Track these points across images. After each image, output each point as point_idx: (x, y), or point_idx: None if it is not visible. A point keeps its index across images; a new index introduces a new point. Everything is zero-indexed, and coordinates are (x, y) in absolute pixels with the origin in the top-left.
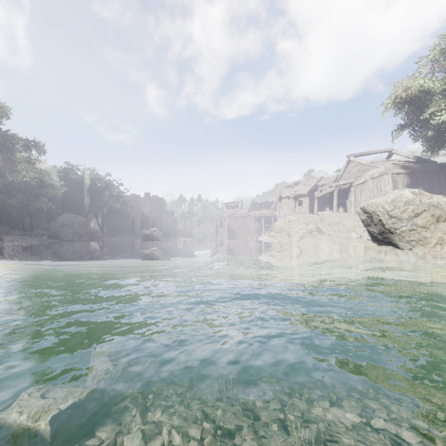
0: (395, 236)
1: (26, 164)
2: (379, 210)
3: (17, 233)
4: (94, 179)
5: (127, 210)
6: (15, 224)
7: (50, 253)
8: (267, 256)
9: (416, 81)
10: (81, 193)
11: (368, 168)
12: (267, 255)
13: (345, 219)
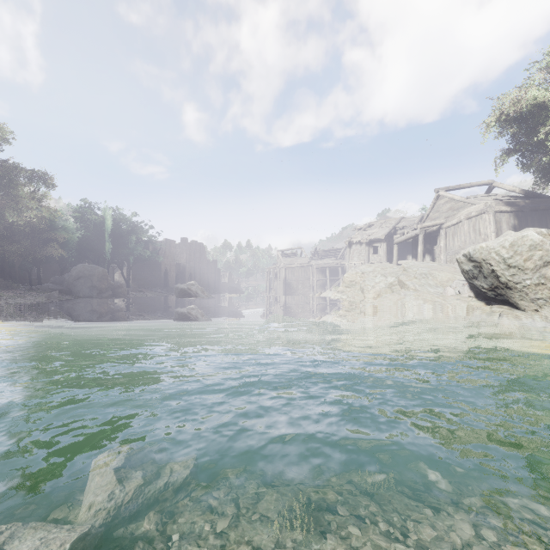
0: (514, 293)
1: (31, 201)
2: (492, 257)
3: (21, 288)
4: (117, 220)
5: (158, 258)
6: (20, 277)
7: (58, 313)
8: (334, 316)
9: (528, 91)
10: (102, 238)
11: (463, 205)
12: (335, 316)
13: (435, 269)
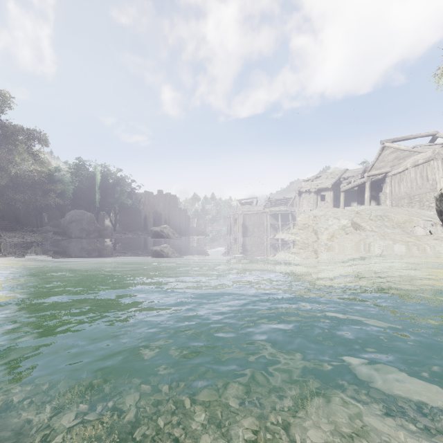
0: None
1: (26, 155)
2: None
3: (24, 230)
4: (105, 175)
5: (139, 207)
6: (30, 221)
7: (38, 251)
8: (289, 256)
9: None
10: (92, 189)
11: (410, 154)
12: (290, 255)
13: (389, 212)
